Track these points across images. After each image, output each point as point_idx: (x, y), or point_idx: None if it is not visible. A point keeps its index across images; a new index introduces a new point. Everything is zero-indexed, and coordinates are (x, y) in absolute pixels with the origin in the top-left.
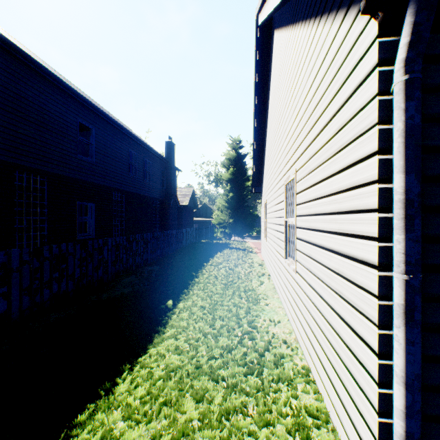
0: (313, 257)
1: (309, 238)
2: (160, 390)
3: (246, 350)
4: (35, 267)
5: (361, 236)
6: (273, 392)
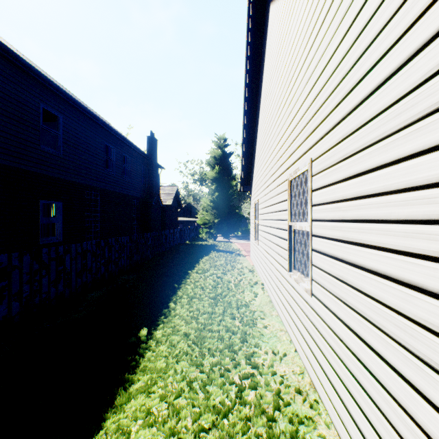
0: (353, 284)
1: (343, 255)
2: None
3: (249, 414)
4: None
5: None
6: None
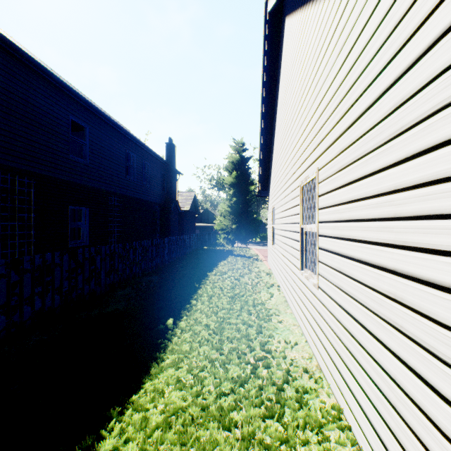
0: (346, 273)
1: (340, 250)
2: (157, 446)
3: (262, 384)
4: (13, 281)
5: (445, 252)
6: (301, 445)
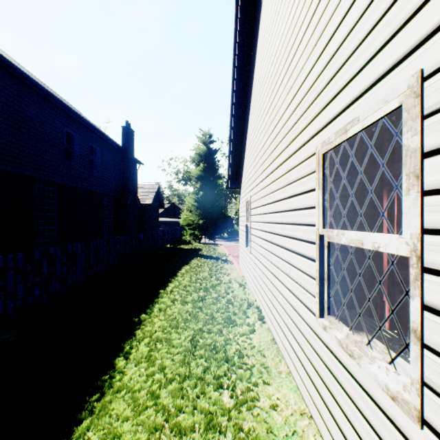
0: None
1: None
2: None
3: None
4: None
5: None
6: None
